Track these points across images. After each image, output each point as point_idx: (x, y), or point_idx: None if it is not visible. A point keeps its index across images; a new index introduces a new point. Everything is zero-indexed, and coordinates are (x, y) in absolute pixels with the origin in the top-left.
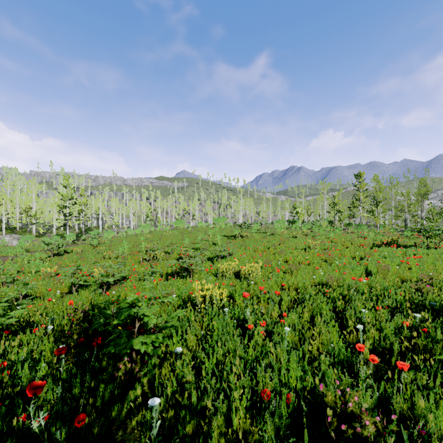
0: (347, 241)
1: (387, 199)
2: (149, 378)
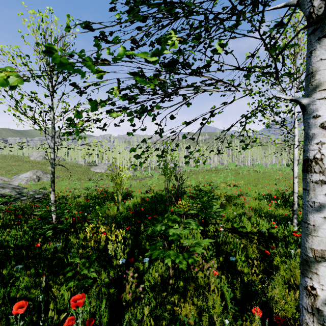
0: None
1: None
2: None
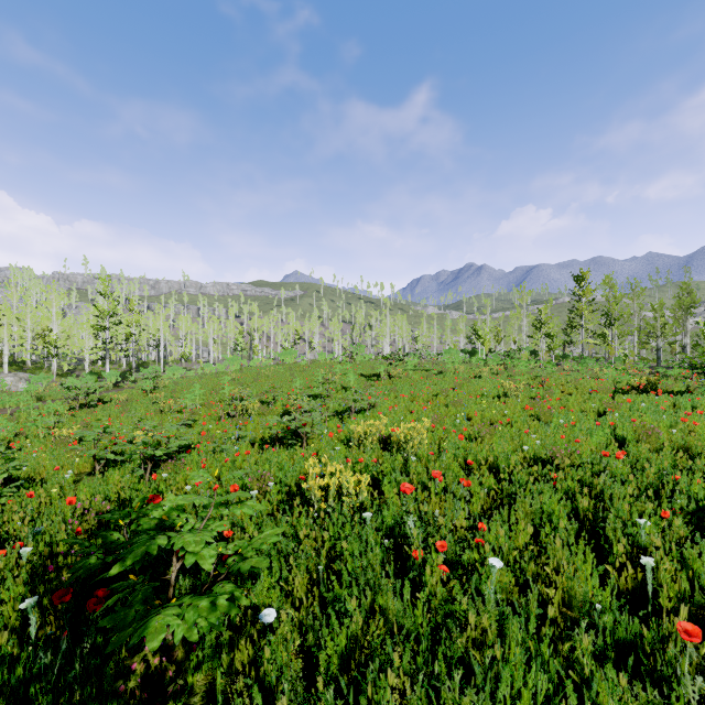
0: (567, 385)
1: (626, 315)
2: (208, 674)
